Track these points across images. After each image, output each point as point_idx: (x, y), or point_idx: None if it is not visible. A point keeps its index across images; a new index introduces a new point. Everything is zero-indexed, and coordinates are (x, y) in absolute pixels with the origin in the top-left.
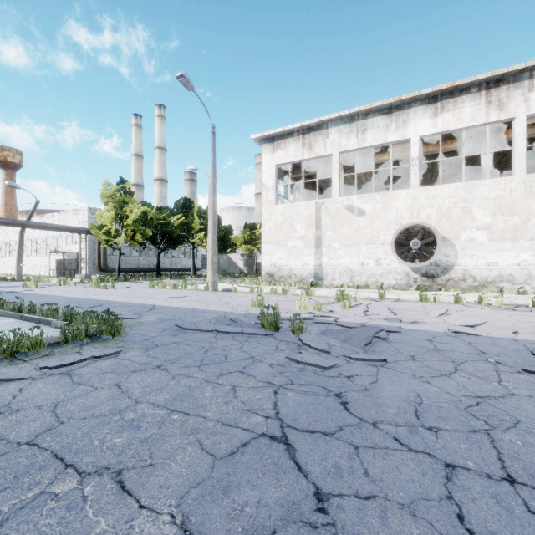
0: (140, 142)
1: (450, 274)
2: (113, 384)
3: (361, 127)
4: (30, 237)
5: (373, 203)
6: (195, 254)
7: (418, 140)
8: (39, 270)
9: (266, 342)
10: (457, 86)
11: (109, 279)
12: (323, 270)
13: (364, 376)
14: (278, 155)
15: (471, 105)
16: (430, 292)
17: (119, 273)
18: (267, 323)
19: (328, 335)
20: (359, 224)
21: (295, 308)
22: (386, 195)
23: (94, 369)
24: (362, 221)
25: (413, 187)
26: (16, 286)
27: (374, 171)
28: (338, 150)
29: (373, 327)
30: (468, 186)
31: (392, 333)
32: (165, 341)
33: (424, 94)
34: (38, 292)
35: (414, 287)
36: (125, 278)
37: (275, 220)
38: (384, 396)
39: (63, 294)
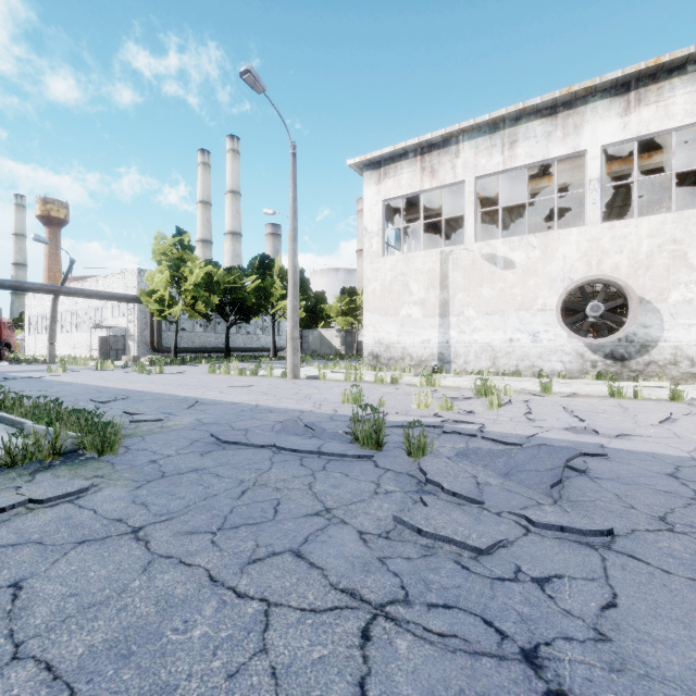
0: (208, 186)
1: (652, 355)
2: (11, 581)
3: (509, 138)
4: (70, 309)
5: (527, 250)
6: (276, 330)
7: (598, 152)
8: (81, 350)
9: (358, 472)
10: (664, 64)
11: (162, 362)
12: (452, 349)
13: (576, 581)
14: (386, 187)
15: (686, 92)
16: (620, 382)
17: (175, 354)
18: (362, 434)
19: (473, 460)
20: (506, 281)
21: (411, 405)
22: (548, 237)
23: (9, 534)
24: (510, 277)
25: (590, 224)
26: (41, 370)
27: (524, 209)
28: (473, 175)
29: (559, 448)
30: (682, 219)
31: (591, 457)
32: (181, 466)
33: (608, 81)
34: (60, 379)
35: (592, 375)
36: (183, 361)
37: (382, 278)
38: (664, 672)
39: (90, 382)
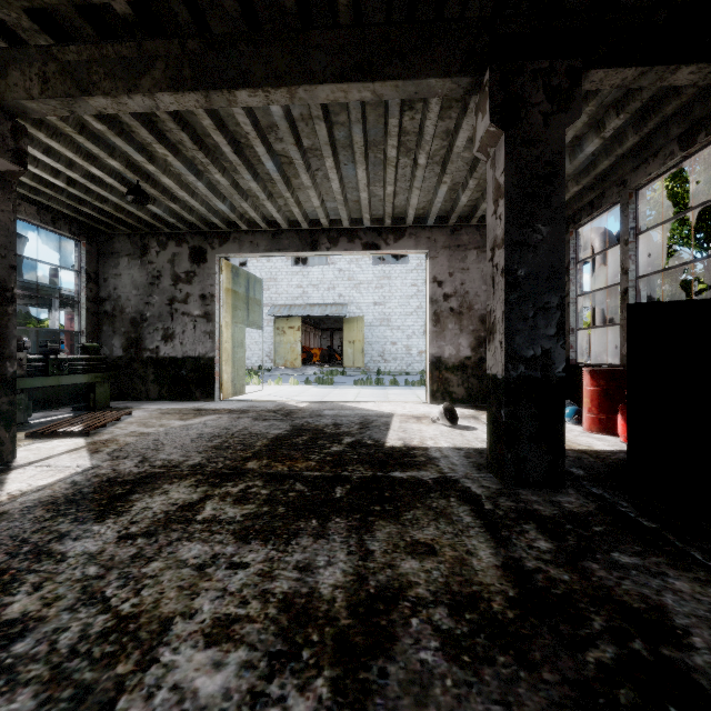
0: None
1: None
2: None
3: None
4: None
5: None
6: None
7: None
8: None
9: None
10: None
11: None
12: None
13: None
14: None
15: None
16: None
17: None
18: None
19: None
20: None
21: None
22: None
23: None
24: None
25: None
26: None
27: None
28: None
29: None
30: None
31: None
32: None
33: None
34: None
35: None
36: None
37: None
38: None
39: None
